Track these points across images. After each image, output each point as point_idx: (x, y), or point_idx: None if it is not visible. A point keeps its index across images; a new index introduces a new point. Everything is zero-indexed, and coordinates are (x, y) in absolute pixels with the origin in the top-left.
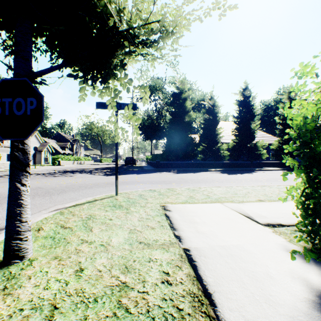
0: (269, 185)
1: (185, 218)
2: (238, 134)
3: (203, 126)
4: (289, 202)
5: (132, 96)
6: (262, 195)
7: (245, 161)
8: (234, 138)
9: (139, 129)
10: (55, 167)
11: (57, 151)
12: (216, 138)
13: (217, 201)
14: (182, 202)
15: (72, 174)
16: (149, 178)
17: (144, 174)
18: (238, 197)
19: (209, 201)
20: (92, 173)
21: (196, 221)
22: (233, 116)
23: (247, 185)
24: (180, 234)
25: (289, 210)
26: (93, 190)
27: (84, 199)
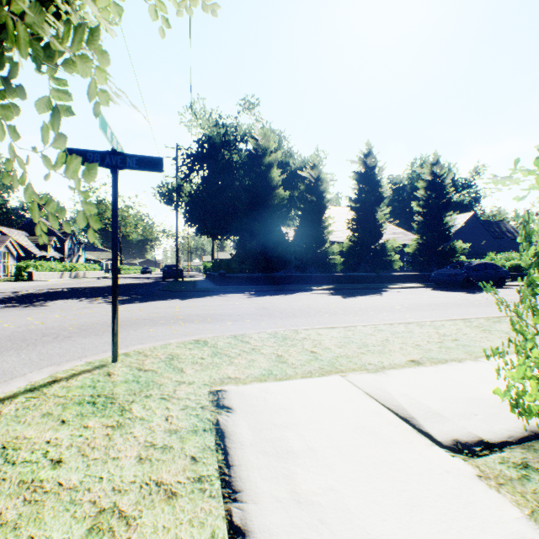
0: (416, 321)
1: (266, 437)
2: (358, 228)
3: (302, 213)
4: (467, 365)
5: (177, 154)
6: (413, 348)
7: (367, 273)
8: (350, 234)
9: (190, 215)
10: (18, 285)
11: (29, 253)
12: (322, 233)
13: (335, 370)
14: (261, 376)
15: (47, 301)
16: (203, 308)
17: (194, 299)
18: (373, 354)
19: (317, 371)
20: (89, 299)
21: (291, 450)
22: (349, 198)
23: (380, 323)
24: (248, 519)
25: (477, 388)
26: (70, 344)
27: (24, 381)
